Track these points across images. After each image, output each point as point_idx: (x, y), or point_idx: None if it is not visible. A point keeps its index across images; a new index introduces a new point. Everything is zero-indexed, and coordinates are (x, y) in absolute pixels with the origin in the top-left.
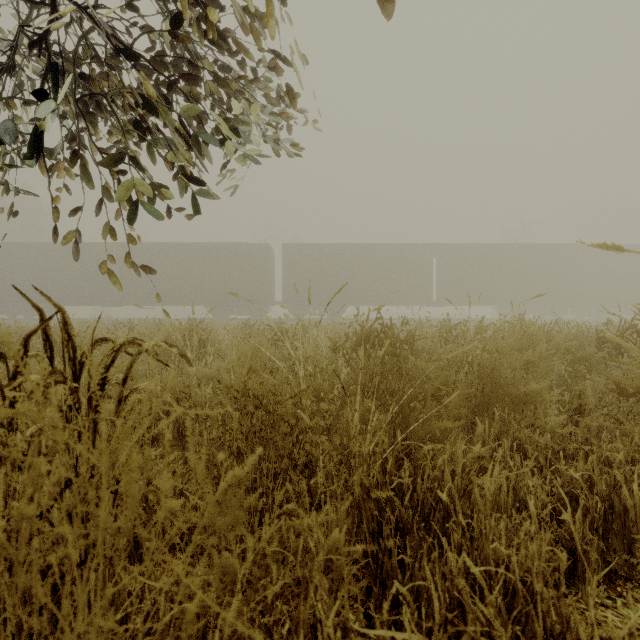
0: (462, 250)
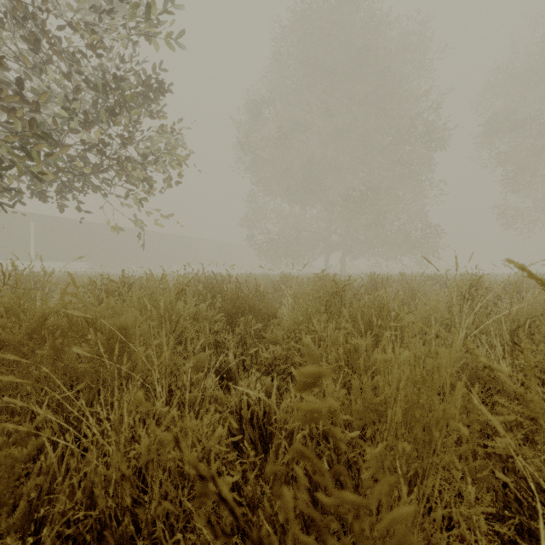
0: (58, 222)
